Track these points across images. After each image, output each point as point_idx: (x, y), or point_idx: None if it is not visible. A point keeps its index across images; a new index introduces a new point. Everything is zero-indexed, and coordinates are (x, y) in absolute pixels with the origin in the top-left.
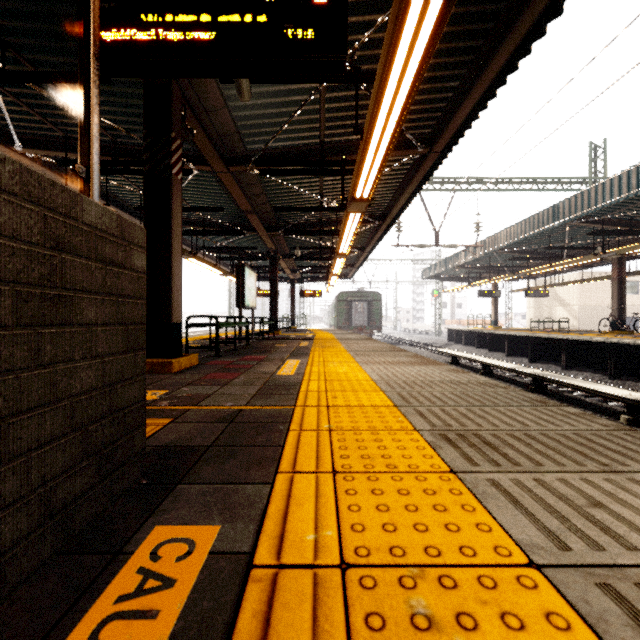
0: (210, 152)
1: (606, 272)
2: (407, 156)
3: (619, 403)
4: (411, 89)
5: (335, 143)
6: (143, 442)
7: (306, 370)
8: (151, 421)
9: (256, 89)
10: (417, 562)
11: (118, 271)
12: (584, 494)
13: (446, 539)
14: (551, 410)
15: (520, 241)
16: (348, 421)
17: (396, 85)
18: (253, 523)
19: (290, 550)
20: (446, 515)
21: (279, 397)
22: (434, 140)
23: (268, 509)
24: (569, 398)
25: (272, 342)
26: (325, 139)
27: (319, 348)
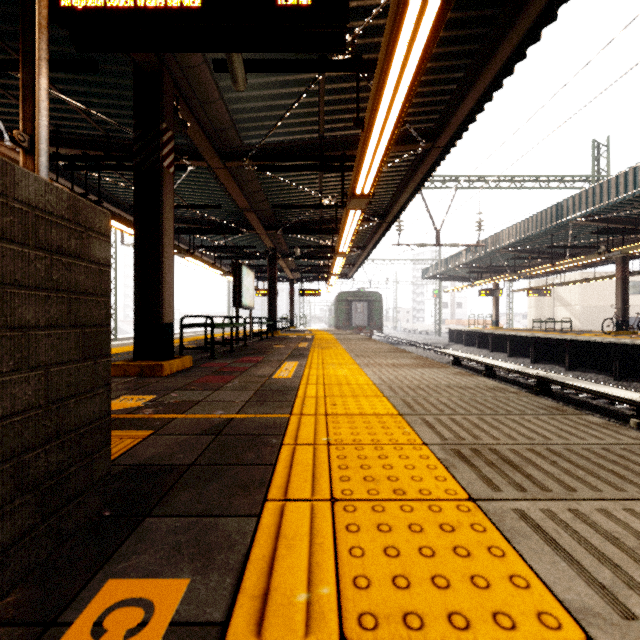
0: (205, 146)
1: (608, 272)
2: (409, 152)
3: (626, 405)
4: (415, 74)
5: (335, 138)
6: (107, 465)
7: (304, 373)
8: (130, 433)
9: (252, 80)
10: (440, 639)
11: (70, 262)
12: (633, 531)
13: (474, 600)
14: (571, 419)
15: (522, 240)
16: (349, 433)
17: (399, 70)
18: (231, 575)
19: (275, 618)
20: (470, 562)
21: (274, 404)
22: (437, 135)
23: (251, 553)
24: (575, 400)
25: (270, 343)
26: (324, 134)
27: (318, 349)
